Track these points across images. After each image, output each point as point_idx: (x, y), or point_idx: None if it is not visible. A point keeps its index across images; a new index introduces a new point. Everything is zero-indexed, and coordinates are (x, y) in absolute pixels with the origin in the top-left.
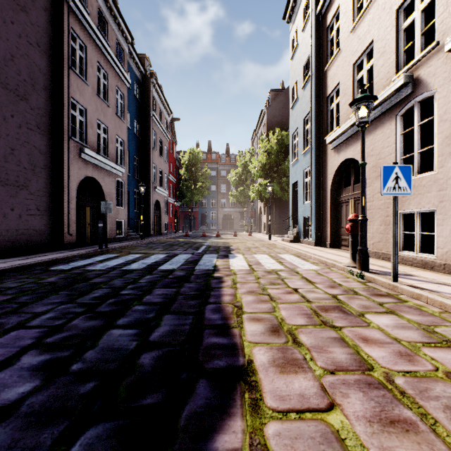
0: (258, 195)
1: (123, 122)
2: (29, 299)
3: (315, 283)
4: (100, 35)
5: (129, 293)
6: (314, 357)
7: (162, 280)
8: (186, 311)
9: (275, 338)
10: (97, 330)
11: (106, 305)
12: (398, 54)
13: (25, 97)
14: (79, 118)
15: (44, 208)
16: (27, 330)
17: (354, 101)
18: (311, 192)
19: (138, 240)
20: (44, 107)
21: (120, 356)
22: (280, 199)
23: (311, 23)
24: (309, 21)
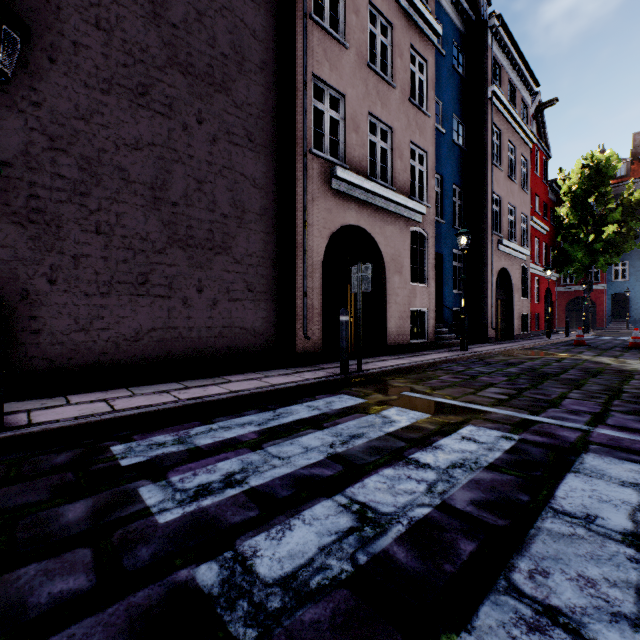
0: None
1: (425, 117)
2: None
3: None
4: None
5: None
6: None
7: None
8: None
9: None
10: None
11: None
12: None
13: (225, 87)
14: (331, 115)
15: (262, 287)
16: None
17: None
18: None
19: (453, 351)
20: (261, 102)
21: None
22: None
23: None
24: None
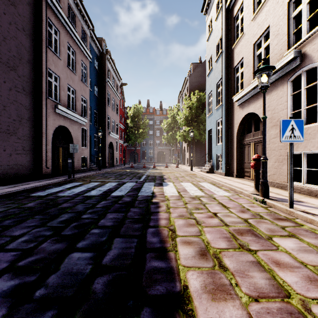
0: (183, 138)
1: (86, 86)
2: (11, 222)
3: (229, 208)
4: (69, 23)
5: (88, 217)
6: (239, 282)
7: (113, 205)
8: (131, 234)
9: (204, 262)
10: (60, 253)
11: (70, 228)
12: (289, 36)
13: (14, 68)
14: (54, 83)
15: (28, 148)
16: (4, 254)
17: (258, 71)
18: (222, 136)
19: (97, 171)
20: (28, 75)
21: (77, 281)
22: (199, 141)
23: (222, 14)
24: (220, 13)
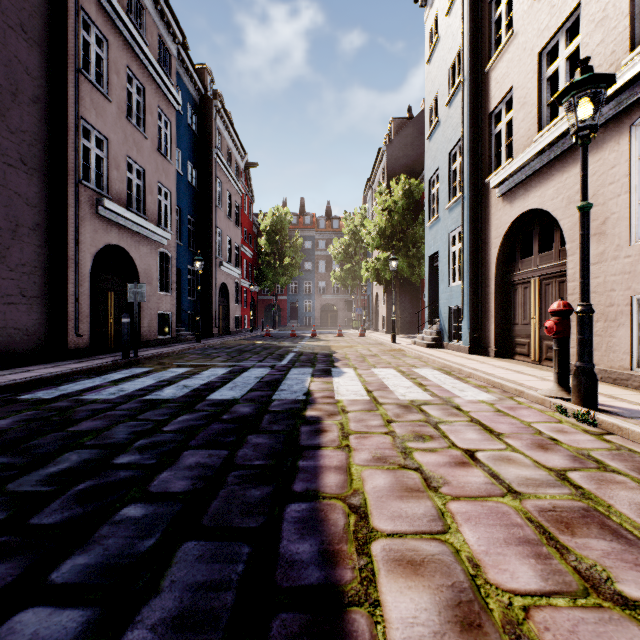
0: (374, 275)
1: (170, 164)
2: None
3: (503, 436)
4: (130, 25)
5: (129, 462)
6: None
7: (207, 425)
8: (236, 525)
9: None
10: None
11: (63, 502)
12: (634, 17)
13: None
14: (96, 153)
15: (35, 293)
16: None
17: (570, 89)
18: (463, 267)
19: (192, 343)
20: (33, 131)
21: None
22: (407, 280)
23: None
24: None
